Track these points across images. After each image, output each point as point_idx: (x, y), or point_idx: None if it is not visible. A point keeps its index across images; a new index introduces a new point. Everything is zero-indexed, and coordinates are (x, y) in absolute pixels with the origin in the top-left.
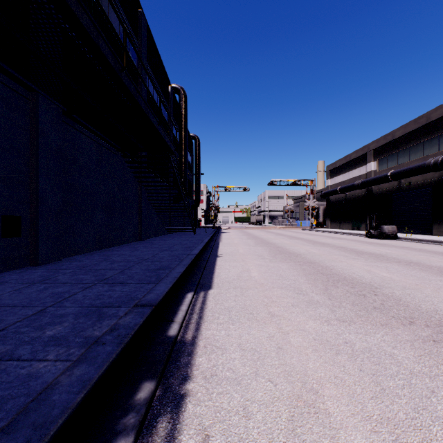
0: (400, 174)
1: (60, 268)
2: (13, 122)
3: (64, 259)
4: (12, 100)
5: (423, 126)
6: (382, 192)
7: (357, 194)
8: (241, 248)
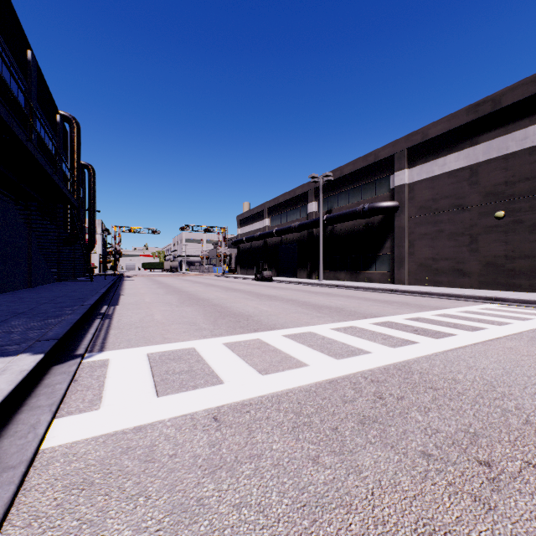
0: (280, 231)
1: None
2: None
3: None
4: None
5: (293, 198)
6: (273, 244)
7: (258, 245)
8: (144, 290)
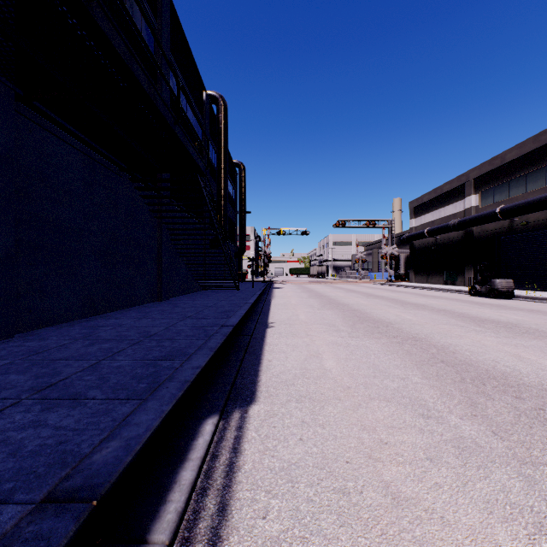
0: (514, 209)
1: None
2: None
3: (18, 336)
4: None
5: (546, 145)
6: (486, 234)
7: (451, 238)
8: (302, 311)
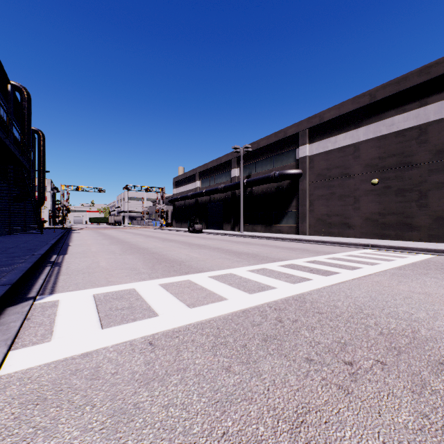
0: (209, 192)
1: None
2: None
3: None
4: None
5: (219, 164)
6: (203, 202)
7: (191, 202)
8: (90, 241)
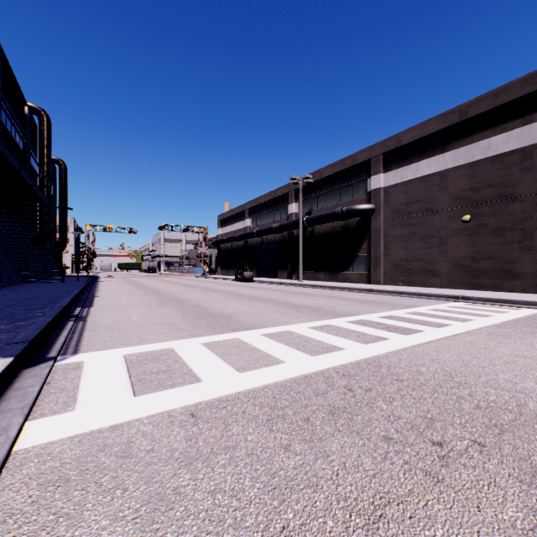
0: (260, 232)
1: None
2: None
3: None
4: None
5: (274, 199)
6: (254, 244)
7: (239, 245)
8: (120, 291)
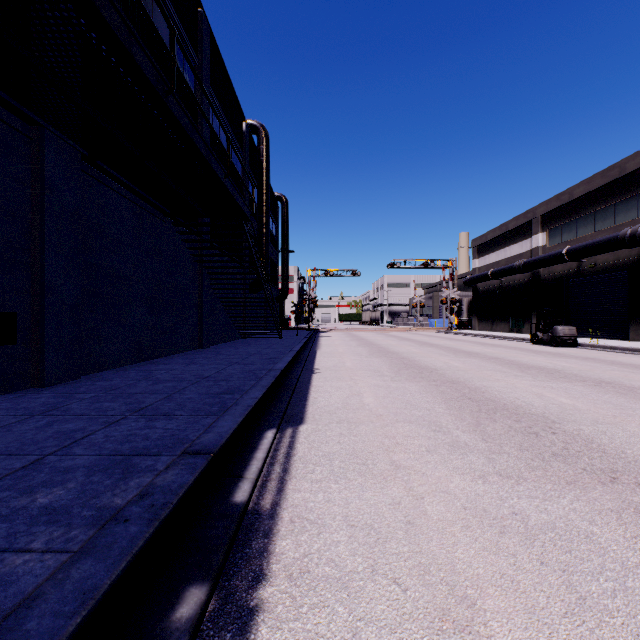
0: (581, 250)
1: (76, 392)
2: (5, 171)
3: (83, 378)
4: (3, 137)
5: (614, 181)
6: (554, 277)
7: (517, 281)
8: (349, 359)
